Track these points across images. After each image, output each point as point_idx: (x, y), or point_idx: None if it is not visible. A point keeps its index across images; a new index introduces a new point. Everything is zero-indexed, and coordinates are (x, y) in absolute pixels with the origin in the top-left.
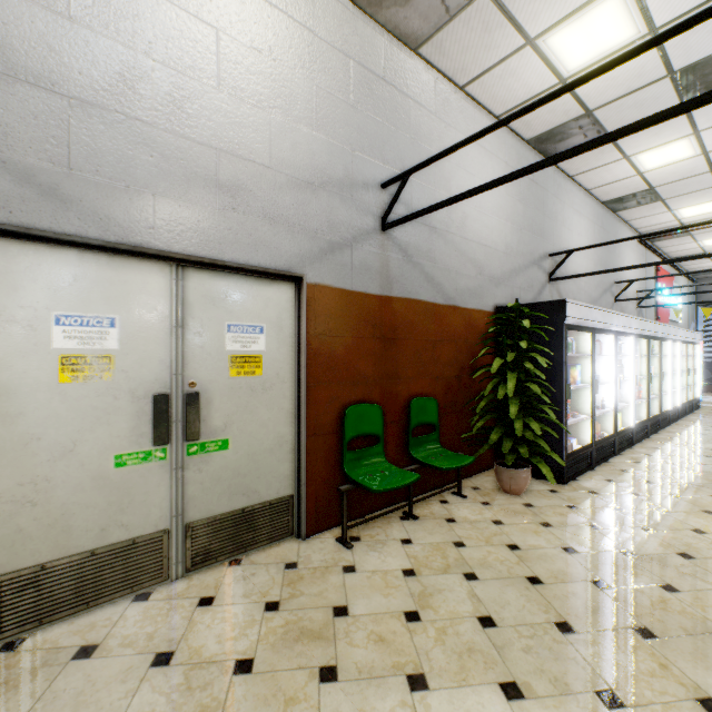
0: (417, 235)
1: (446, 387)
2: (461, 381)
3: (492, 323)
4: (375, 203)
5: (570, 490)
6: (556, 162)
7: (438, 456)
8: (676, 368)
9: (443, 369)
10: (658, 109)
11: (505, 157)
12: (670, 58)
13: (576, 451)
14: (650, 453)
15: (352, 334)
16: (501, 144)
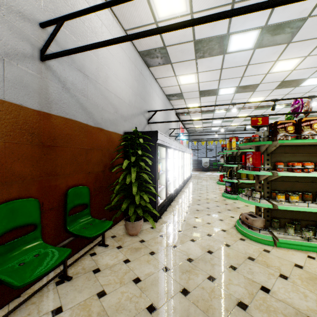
0: (74, 75)
1: (96, 178)
2: (105, 173)
3: (122, 140)
4: (33, 35)
5: (159, 224)
6: (165, 31)
7: (89, 226)
8: (187, 163)
9: (93, 167)
10: (188, 56)
11: (129, 54)
12: (195, 32)
13: (161, 204)
14: (183, 198)
15: (4, 139)
16: (127, 46)
